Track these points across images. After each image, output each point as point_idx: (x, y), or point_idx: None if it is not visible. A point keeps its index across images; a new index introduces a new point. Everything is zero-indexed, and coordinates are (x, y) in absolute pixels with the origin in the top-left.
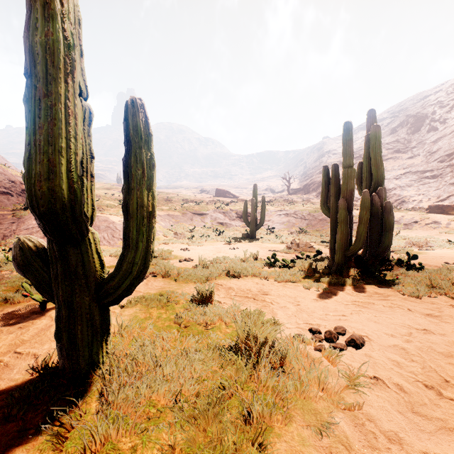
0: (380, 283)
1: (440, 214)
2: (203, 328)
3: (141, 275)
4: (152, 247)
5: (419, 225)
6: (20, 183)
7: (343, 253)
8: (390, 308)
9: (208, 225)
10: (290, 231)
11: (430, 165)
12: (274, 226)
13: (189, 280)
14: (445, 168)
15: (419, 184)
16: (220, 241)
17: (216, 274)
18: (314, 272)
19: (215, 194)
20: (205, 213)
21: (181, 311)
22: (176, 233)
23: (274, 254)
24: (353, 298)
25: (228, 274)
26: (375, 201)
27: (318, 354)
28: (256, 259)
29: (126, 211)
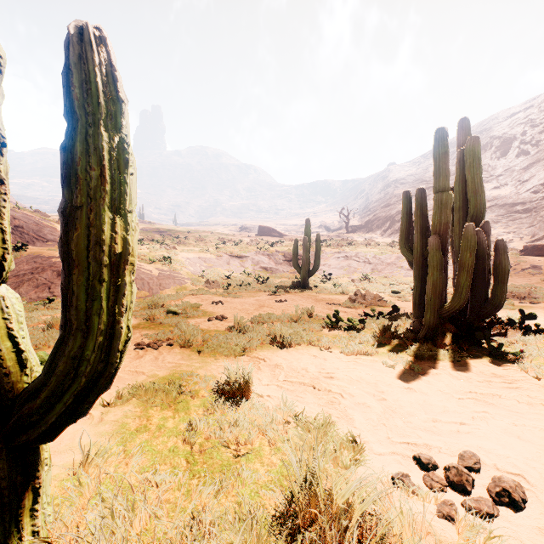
0: (494, 357)
1: (540, 257)
2: (232, 454)
3: (99, 382)
4: (122, 324)
5: (514, 271)
6: (12, 218)
7: (437, 312)
8: (530, 405)
9: (248, 270)
10: (351, 278)
11: (522, 197)
12: (330, 272)
13: (218, 352)
14: (540, 200)
15: (508, 219)
16: (263, 291)
17: (256, 342)
18: (394, 338)
19: (257, 232)
20: (245, 255)
21: (200, 414)
22: (208, 281)
23: (337, 311)
24: (464, 385)
25: (273, 342)
26: (480, 239)
27: (449, 528)
28: (311, 317)
29: (66, 252)
